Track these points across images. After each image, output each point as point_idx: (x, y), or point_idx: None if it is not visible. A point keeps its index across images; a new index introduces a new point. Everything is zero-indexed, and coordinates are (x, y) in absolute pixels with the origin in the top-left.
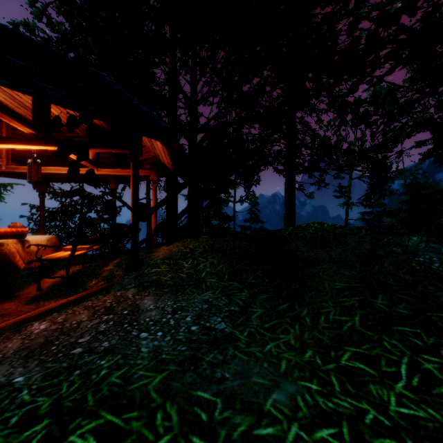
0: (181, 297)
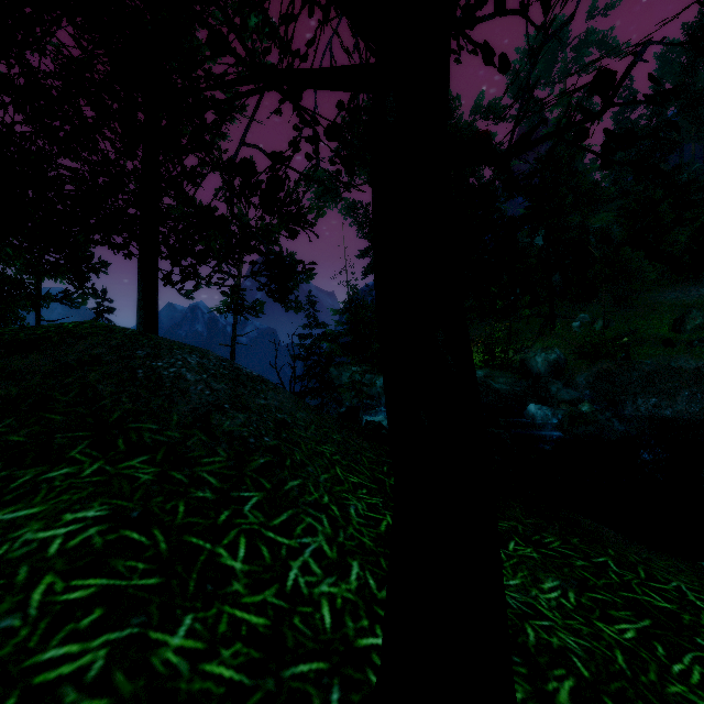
0: None
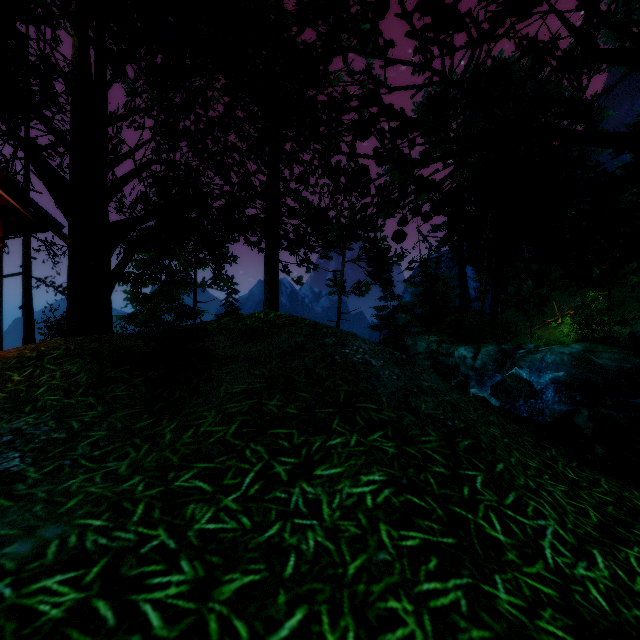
0: None
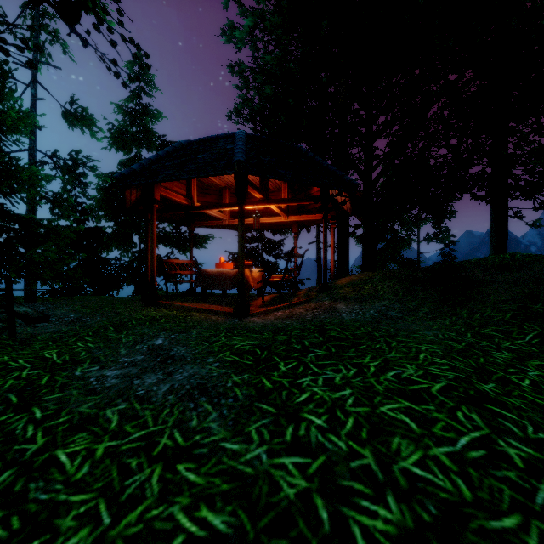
0: (364, 304)
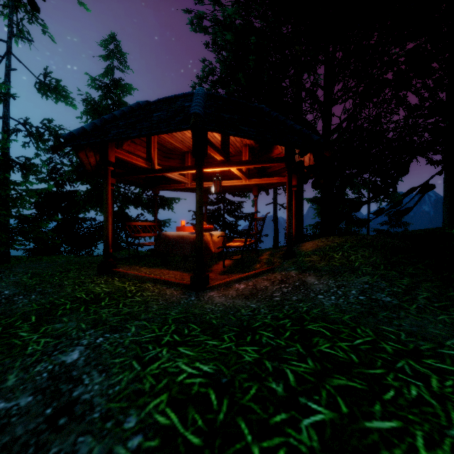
0: (339, 278)
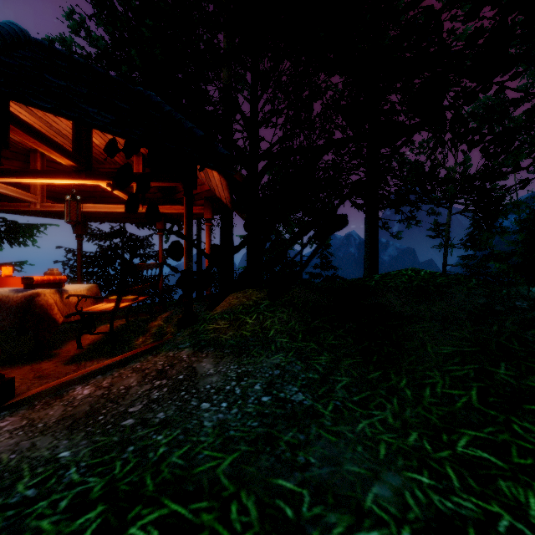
0: (246, 360)
